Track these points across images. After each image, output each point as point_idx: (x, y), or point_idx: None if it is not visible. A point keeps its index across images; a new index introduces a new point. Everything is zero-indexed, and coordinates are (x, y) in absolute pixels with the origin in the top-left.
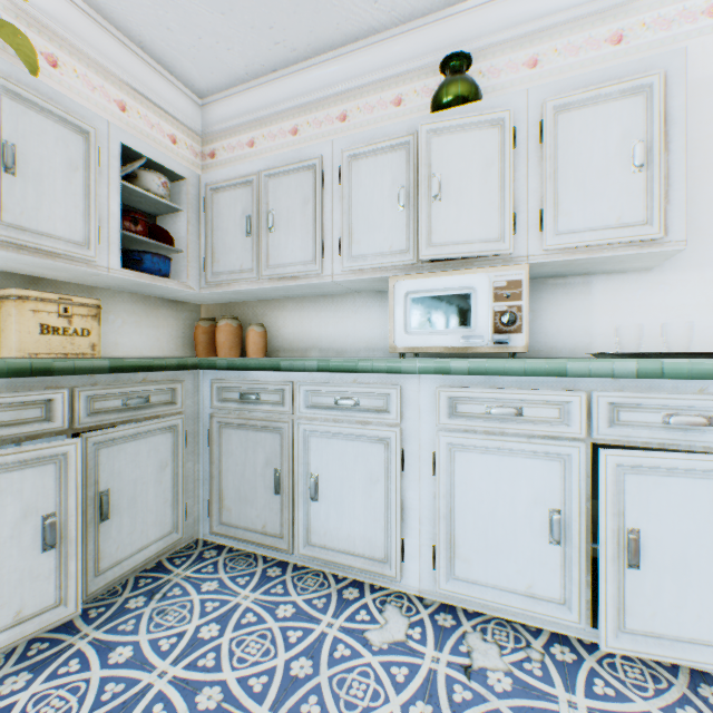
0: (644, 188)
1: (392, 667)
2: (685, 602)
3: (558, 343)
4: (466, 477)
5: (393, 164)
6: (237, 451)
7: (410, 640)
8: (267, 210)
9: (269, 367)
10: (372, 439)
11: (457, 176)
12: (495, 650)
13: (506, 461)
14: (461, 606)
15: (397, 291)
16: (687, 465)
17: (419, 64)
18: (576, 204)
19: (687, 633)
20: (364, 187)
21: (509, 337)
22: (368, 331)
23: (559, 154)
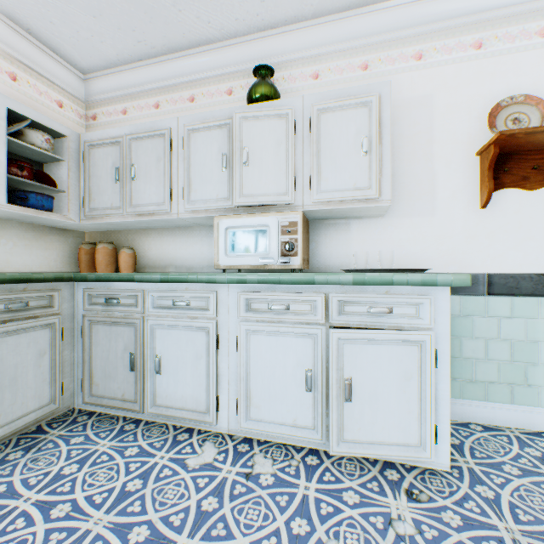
0: (369, 166)
1: (198, 479)
2: (376, 420)
3: (331, 263)
4: (257, 351)
5: (219, 138)
6: (104, 341)
7: (216, 461)
8: (131, 164)
9: (126, 279)
10: (198, 329)
11: (259, 150)
12: (270, 462)
13: (281, 340)
14: (257, 438)
15: (220, 226)
16: (377, 337)
17: (243, 67)
18: (331, 173)
19: (377, 438)
20: (200, 152)
21: (290, 258)
22: (209, 253)
23: (322, 140)
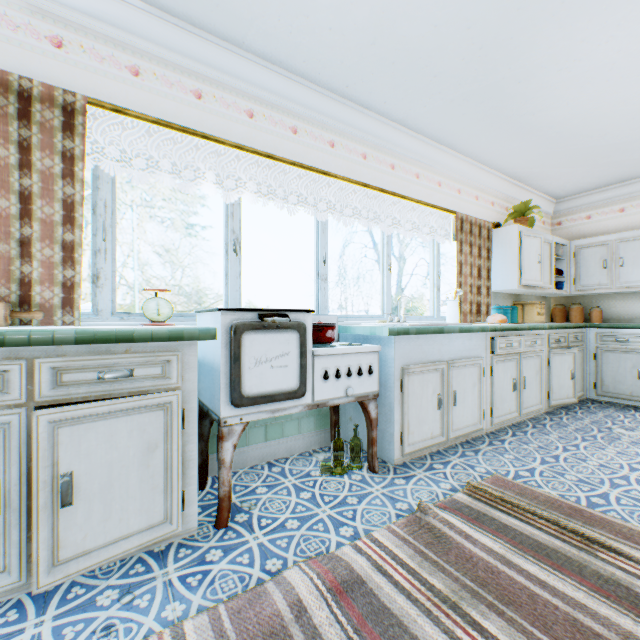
0: None
1: None
2: None
3: None
4: None
5: None
6: (612, 362)
7: None
8: (617, 257)
9: (634, 327)
10: None
11: None
12: None
13: None
14: None
15: None
16: None
17: None
18: None
19: None
20: None
21: None
22: None
23: None
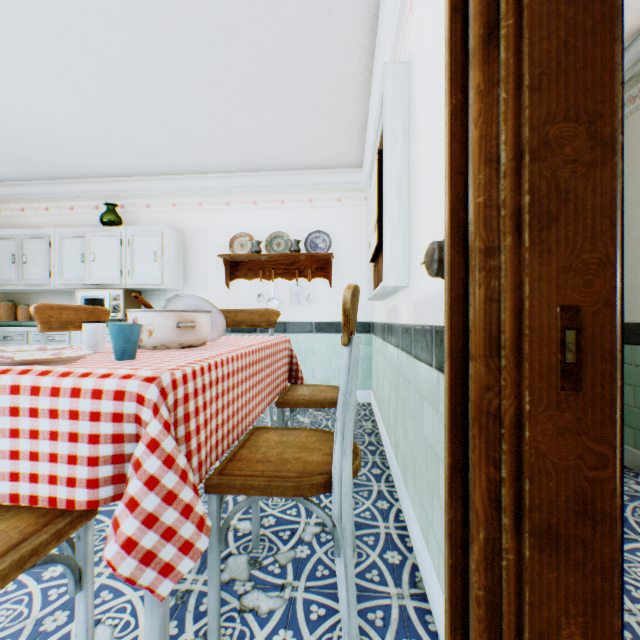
0: (158, 267)
1: None
2: None
3: None
4: None
5: (81, 244)
6: None
7: None
8: (24, 253)
9: (17, 325)
10: None
11: (102, 254)
12: None
13: None
14: None
15: (79, 295)
16: None
17: (105, 195)
18: (141, 269)
19: None
20: (69, 251)
21: (118, 314)
22: None
23: (136, 251)
